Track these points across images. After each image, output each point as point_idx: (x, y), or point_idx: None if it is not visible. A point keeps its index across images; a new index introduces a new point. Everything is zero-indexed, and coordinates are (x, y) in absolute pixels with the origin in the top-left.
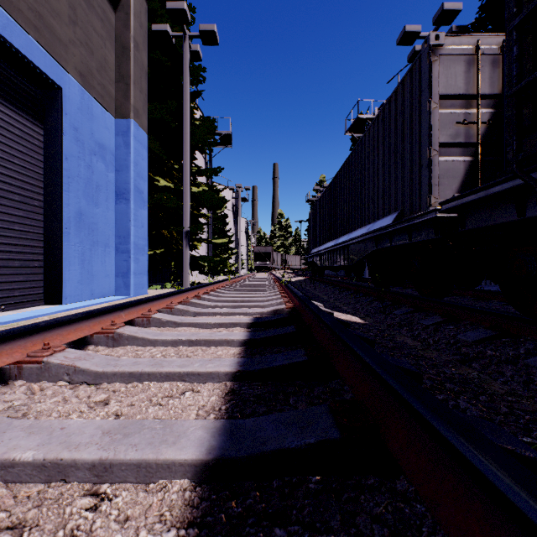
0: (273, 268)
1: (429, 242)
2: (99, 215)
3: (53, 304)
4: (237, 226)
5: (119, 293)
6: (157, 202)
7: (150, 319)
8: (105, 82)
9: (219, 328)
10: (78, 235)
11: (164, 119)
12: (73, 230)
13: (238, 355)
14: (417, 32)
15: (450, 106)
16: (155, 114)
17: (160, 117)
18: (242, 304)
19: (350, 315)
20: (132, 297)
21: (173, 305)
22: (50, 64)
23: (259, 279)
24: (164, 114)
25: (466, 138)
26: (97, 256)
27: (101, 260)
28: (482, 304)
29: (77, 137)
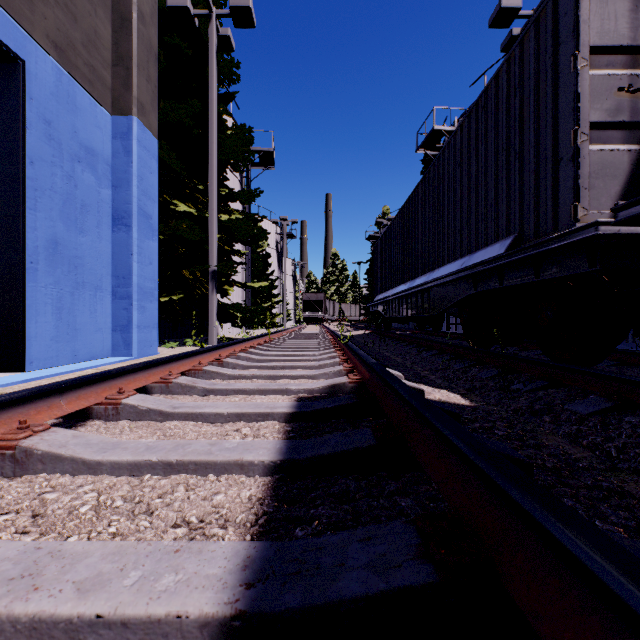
0: (326, 320)
1: (568, 280)
2: (86, 246)
3: (10, 372)
4: (281, 268)
5: (117, 353)
6: (174, 233)
7: (119, 406)
8: (95, 63)
9: (237, 422)
10: (51, 272)
11: (183, 124)
12: (43, 265)
13: (258, 507)
14: (516, 8)
15: (607, 64)
16: (171, 116)
17: (178, 120)
18: (282, 374)
19: (445, 391)
20: (134, 359)
21: (171, 378)
22: (4, 22)
23: (309, 334)
24: (182, 116)
25: (632, 114)
26: (83, 302)
27: (89, 308)
28: (636, 372)
29: (50, 134)
